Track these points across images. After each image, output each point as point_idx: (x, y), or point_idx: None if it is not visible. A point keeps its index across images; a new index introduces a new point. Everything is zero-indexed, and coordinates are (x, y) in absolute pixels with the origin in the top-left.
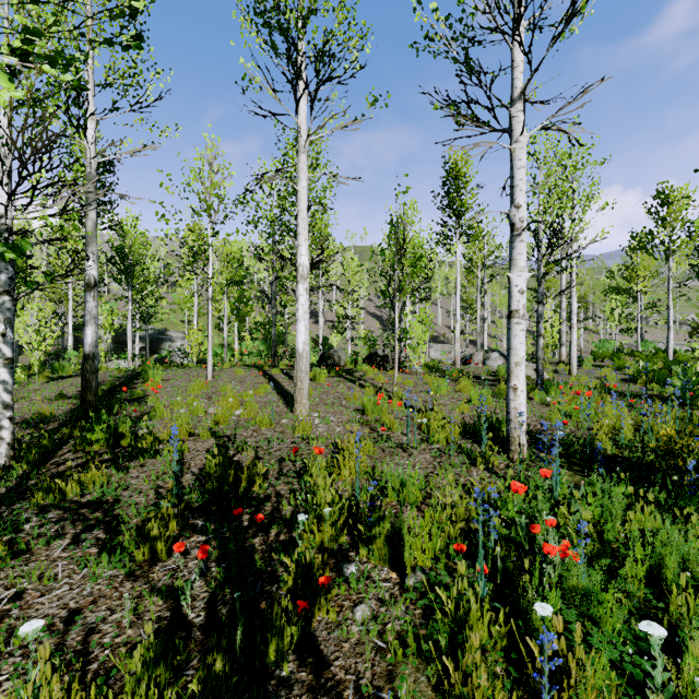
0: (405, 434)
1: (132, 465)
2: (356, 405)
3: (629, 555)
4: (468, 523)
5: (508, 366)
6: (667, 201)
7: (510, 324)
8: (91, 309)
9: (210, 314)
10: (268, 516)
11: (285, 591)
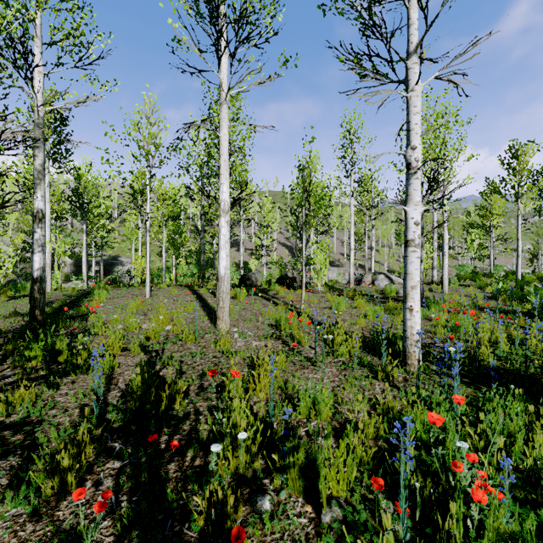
0: (313, 347)
1: (64, 382)
2: (270, 321)
3: (540, 480)
4: (376, 442)
5: (404, 289)
6: (517, 155)
7: (406, 252)
8: (38, 238)
9: (148, 243)
10: (185, 436)
11: (196, 532)
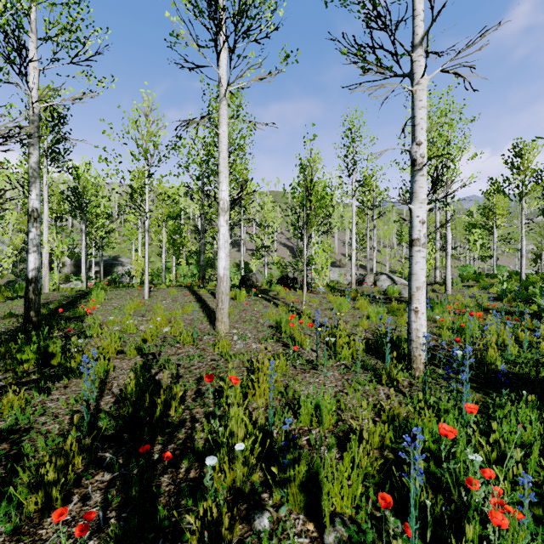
0: (314, 350)
1: (56, 386)
2: (270, 322)
3: None
4: (382, 452)
5: (409, 290)
6: (521, 153)
7: (412, 252)
8: (33, 238)
9: (146, 243)
10: (180, 445)
11: None
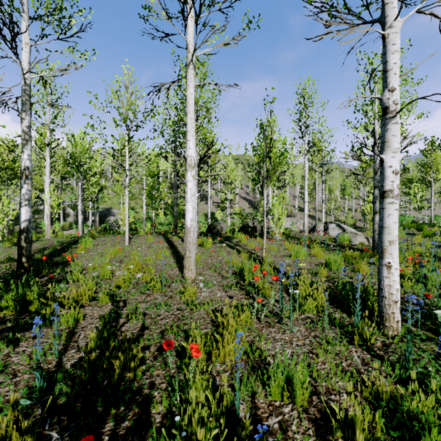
0: (277, 300)
1: (26, 336)
2: (234, 269)
3: None
4: None
5: (381, 244)
6: None
7: (383, 204)
8: (25, 193)
9: (127, 197)
10: (134, 424)
11: None
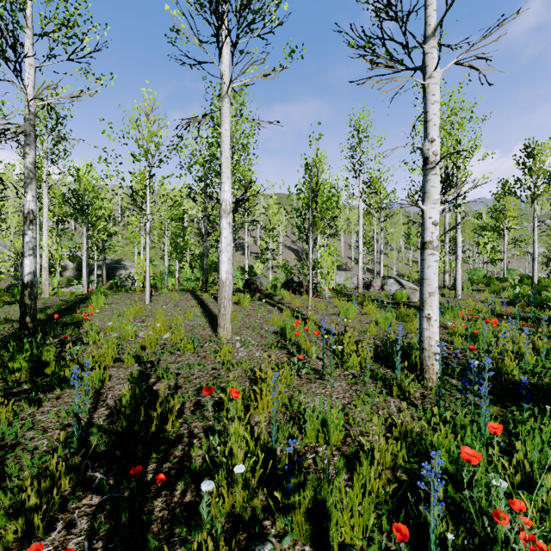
0: (320, 358)
1: (48, 397)
2: (275, 328)
3: None
4: (394, 472)
5: (421, 296)
6: (533, 154)
7: (424, 255)
8: (29, 241)
9: (147, 246)
10: (176, 464)
11: None
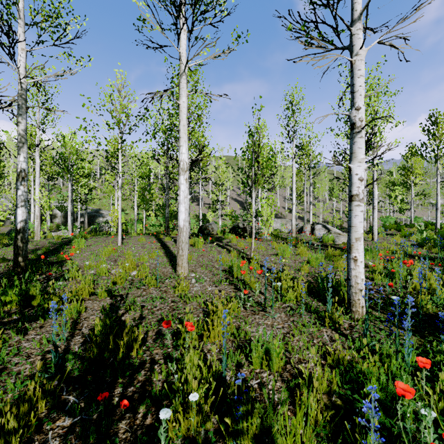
0: (262, 292)
1: (33, 326)
2: (224, 266)
3: None
4: (330, 397)
5: (349, 241)
6: (436, 122)
7: (351, 206)
8: (21, 194)
9: (119, 198)
10: (139, 388)
11: None
